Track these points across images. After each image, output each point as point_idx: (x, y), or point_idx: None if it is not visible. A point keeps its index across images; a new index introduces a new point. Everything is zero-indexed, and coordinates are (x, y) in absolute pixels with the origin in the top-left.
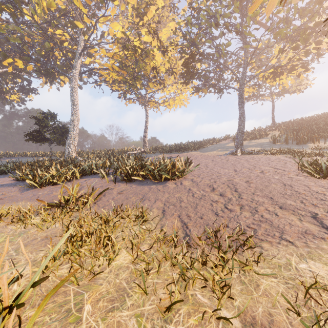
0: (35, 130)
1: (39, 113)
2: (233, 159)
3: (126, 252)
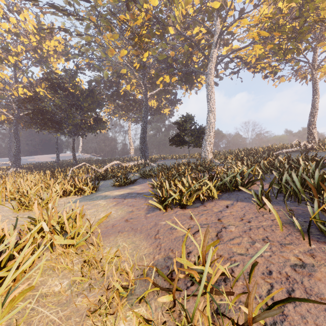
0: (176, 135)
1: (179, 118)
2: None
3: None
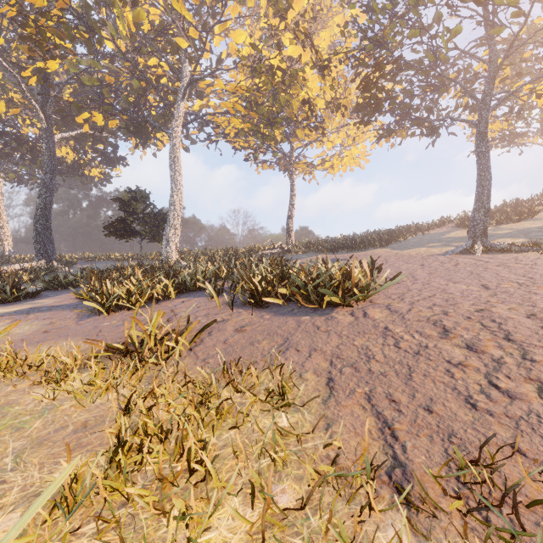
0: (118, 220)
1: (124, 192)
2: (468, 261)
3: (236, 515)
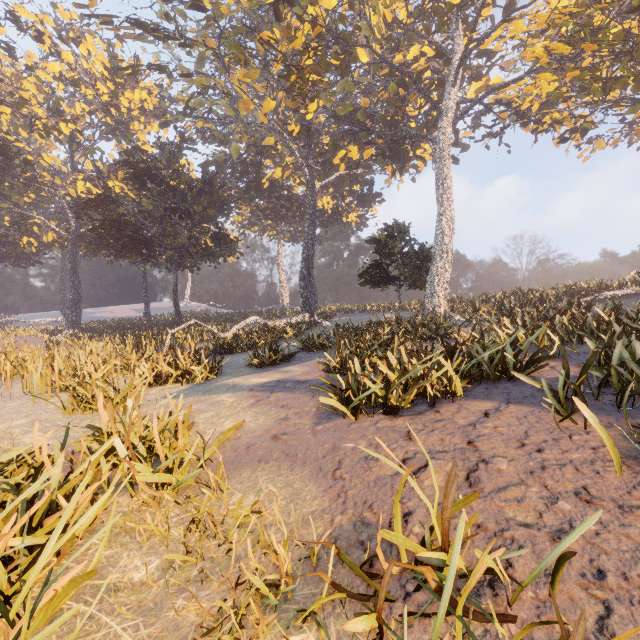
0: (373, 264)
1: (380, 230)
2: None
3: None
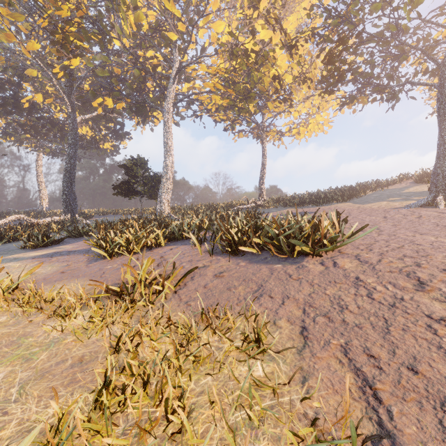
0: (123, 182)
1: (128, 160)
2: (431, 214)
3: None
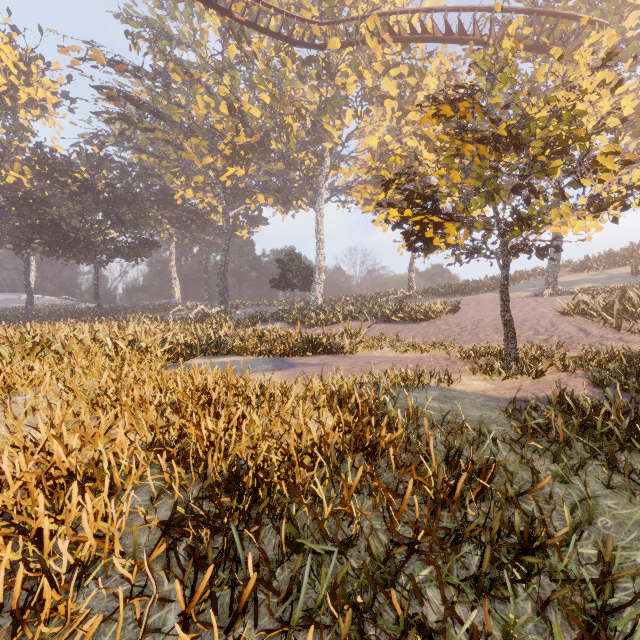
0: (282, 276)
1: (284, 255)
2: (527, 302)
3: (388, 345)
